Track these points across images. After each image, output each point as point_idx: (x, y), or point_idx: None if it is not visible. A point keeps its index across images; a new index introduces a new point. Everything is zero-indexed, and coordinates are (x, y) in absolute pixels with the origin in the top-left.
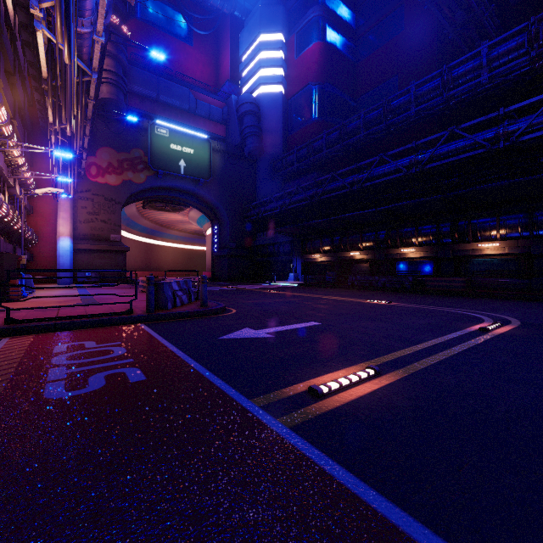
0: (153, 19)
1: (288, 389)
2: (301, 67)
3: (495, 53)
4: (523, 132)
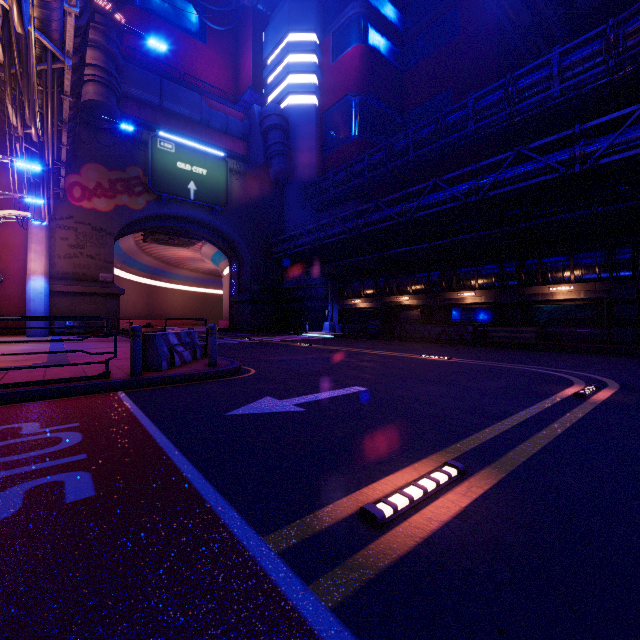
0: (156, 7)
1: (328, 509)
2: (338, 74)
3: (568, 62)
4: (602, 154)
